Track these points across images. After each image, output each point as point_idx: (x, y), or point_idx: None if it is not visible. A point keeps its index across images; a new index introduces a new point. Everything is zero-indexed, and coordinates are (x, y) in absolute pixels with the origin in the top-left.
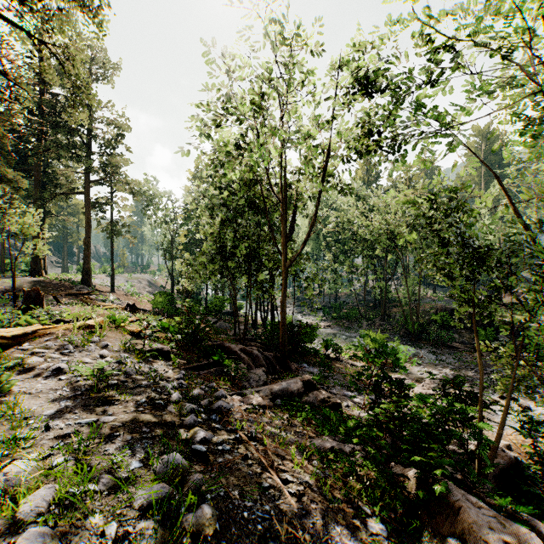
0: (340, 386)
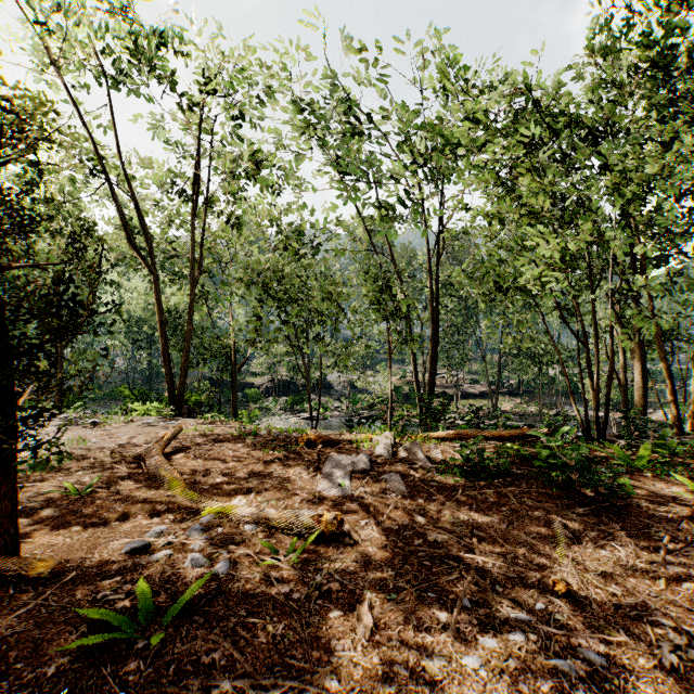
0: None
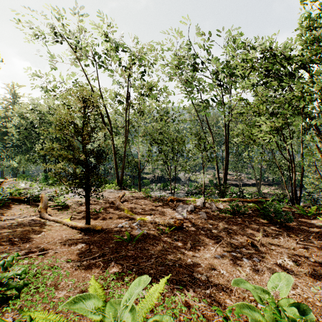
0: None
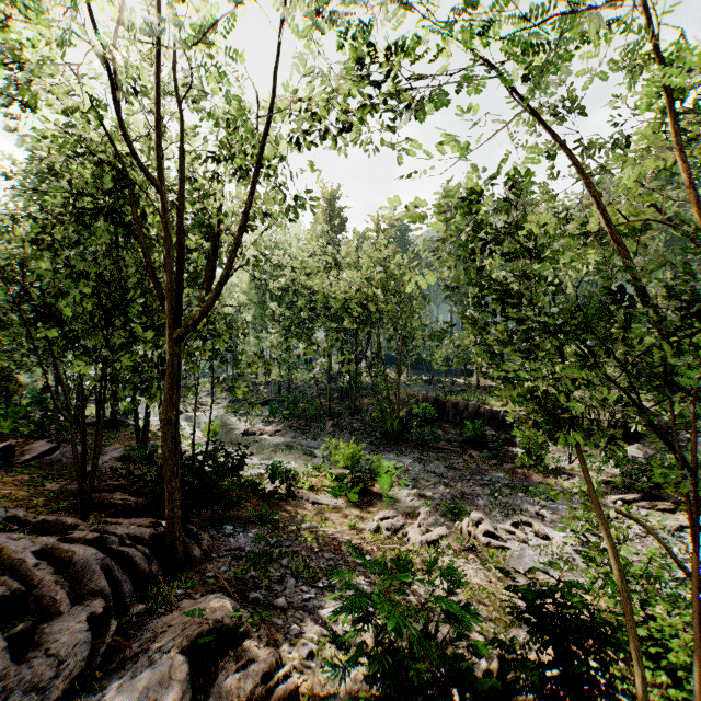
0: (295, 573)
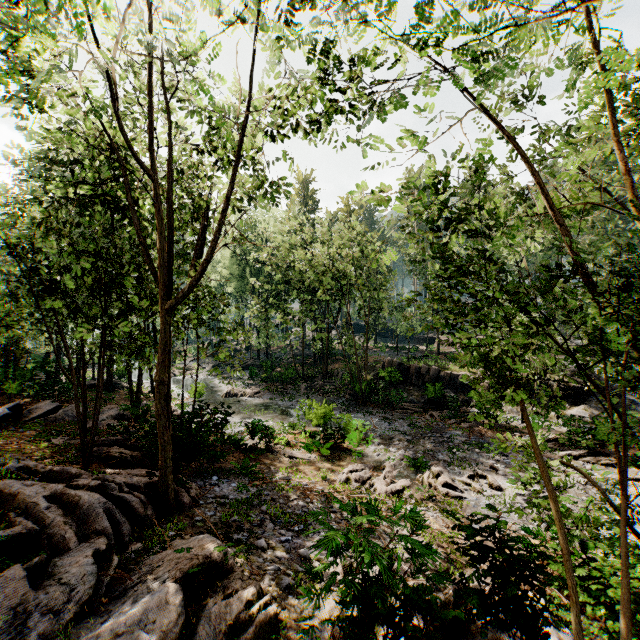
0: (273, 518)
